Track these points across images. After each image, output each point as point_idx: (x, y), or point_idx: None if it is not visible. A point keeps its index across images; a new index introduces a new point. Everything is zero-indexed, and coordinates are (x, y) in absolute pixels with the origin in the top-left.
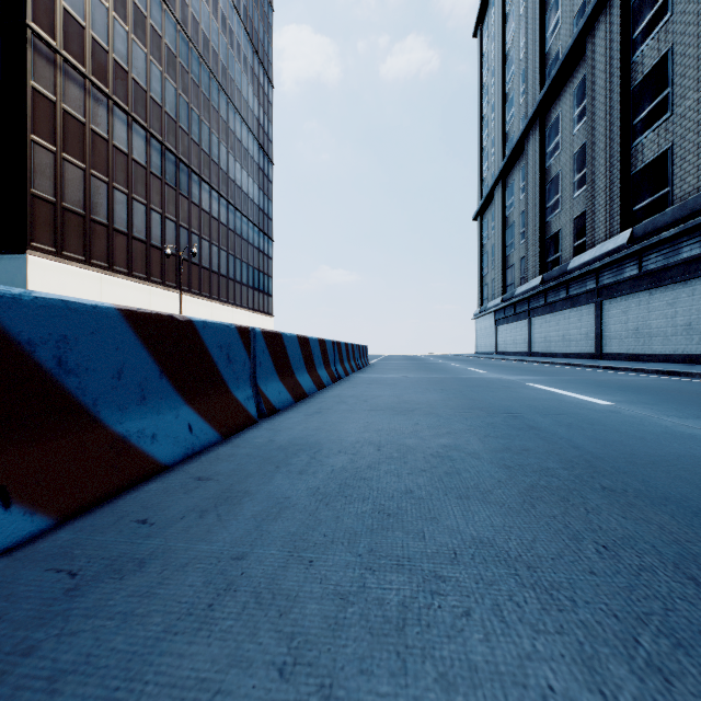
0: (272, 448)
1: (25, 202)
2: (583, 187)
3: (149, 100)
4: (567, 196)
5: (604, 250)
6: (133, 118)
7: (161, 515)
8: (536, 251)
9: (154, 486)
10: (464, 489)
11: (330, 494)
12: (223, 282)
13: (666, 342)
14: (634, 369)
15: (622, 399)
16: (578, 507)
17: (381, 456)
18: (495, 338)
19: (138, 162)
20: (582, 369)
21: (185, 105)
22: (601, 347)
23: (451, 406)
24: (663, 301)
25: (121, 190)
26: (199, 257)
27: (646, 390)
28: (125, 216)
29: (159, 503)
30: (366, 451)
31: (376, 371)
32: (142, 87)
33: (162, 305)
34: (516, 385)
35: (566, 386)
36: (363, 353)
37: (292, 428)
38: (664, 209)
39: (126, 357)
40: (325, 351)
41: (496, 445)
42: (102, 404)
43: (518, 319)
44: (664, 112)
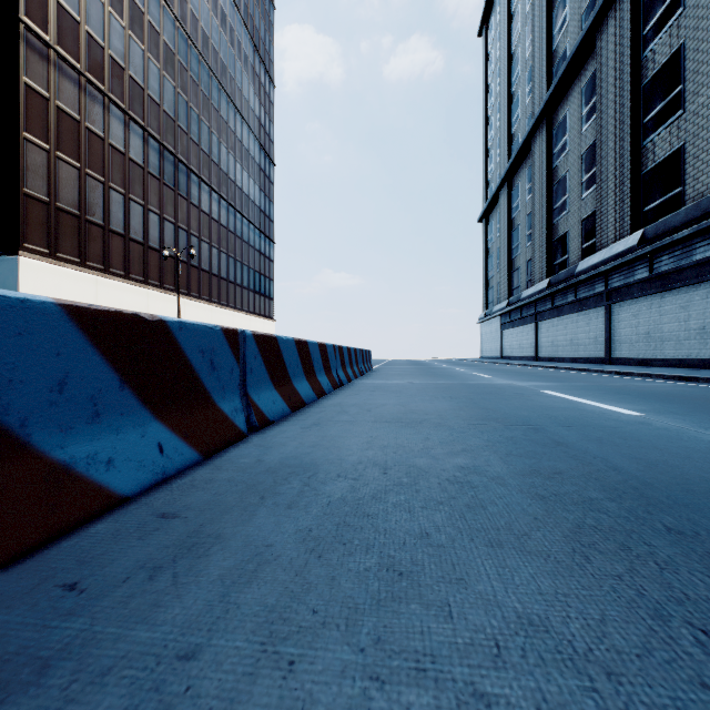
0: (259, 471)
1: (17, 201)
2: (591, 188)
3: (147, 98)
4: (575, 197)
5: (613, 252)
6: (130, 117)
7: (99, 575)
8: (543, 253)
9: (104, 528)
10: (494, 530)
11: (324, 539)
12: (224, 285)
13: (679, 346)
14: (649, 375)
15: (647, 408)
16: (646, 560)
17: (388, 481)
18: (501, 343)
19: (135, 162)
20: (593, 375)
21: (184, 104)
22: (611, 352)
23: (463, 417)
24: (675, 304)
25: (117, 190)
26: (199, 260)
27: (669, 398)
28: (122, 217)
29: (102, 554)
30: (370, 475)
31: (379, 377)
32: (140, 84)
33: (160, 308)
34: (529, 391)
35: (583, 393)
36: (366, 357)
37: (286, 445)
38: (676, 210)
39: (71, 365)
40: (326, 355)
41: (522, 466)
42: (34, 425)
43: (525, 323)
44: (676, 109)
